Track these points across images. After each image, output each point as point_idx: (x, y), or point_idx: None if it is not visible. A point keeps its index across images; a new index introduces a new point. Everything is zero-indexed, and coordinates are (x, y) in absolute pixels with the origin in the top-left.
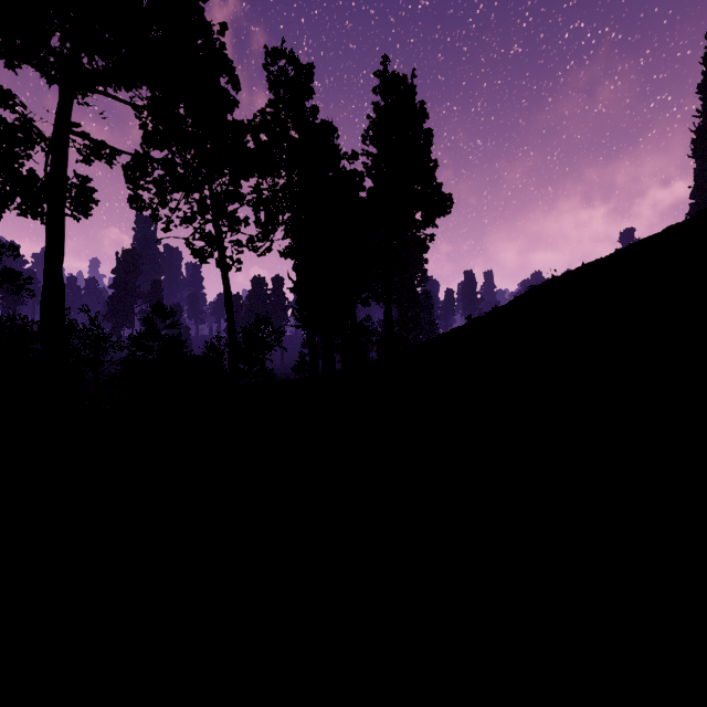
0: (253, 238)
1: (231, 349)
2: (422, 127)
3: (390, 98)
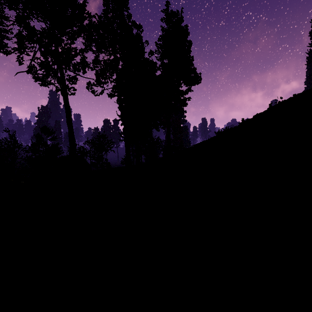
0: (90, 83)
1: (71, 149)
2: (186, 38)
3: (170, 24)
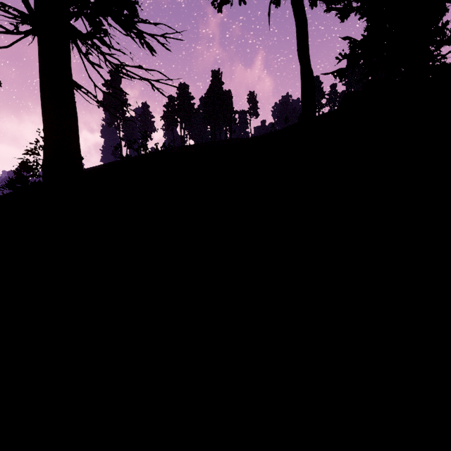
0: None
1: None
2: None
3: None
